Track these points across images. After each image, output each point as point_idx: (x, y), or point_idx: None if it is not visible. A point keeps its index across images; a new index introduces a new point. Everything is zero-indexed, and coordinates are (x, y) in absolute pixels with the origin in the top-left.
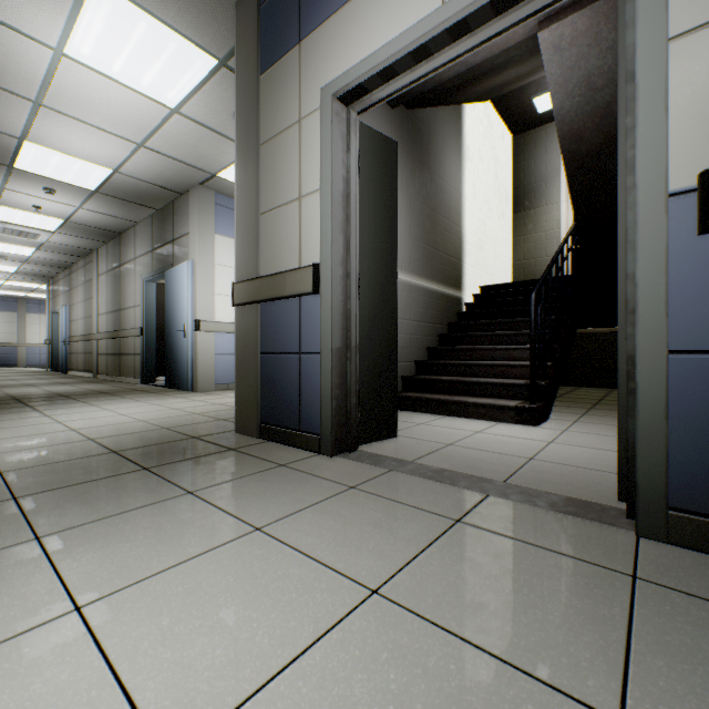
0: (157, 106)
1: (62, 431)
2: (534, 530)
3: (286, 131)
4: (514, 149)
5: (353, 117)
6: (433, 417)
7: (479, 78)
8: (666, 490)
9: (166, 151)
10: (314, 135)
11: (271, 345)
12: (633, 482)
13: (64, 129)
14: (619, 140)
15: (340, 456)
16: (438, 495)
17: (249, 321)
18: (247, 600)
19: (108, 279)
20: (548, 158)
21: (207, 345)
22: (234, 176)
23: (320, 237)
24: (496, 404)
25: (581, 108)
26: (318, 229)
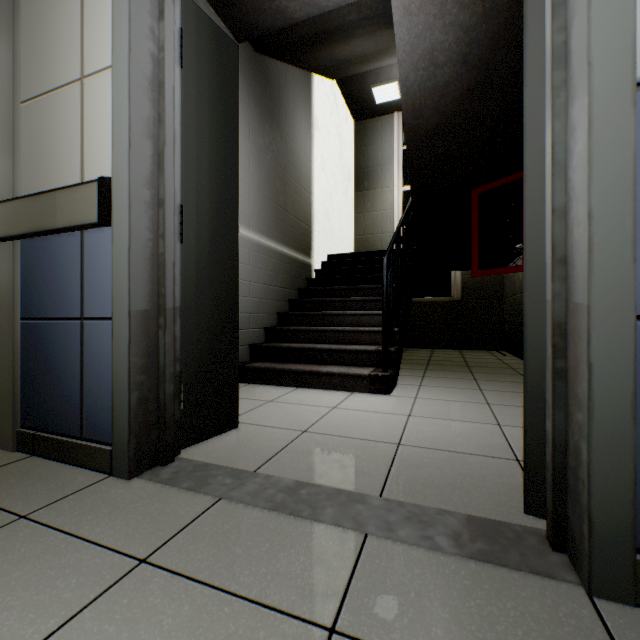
0: None
1: None
2: (458, 622)
3: None
4: (356, 133)
5: None
6: (284, 390)
7: (330, 36)
8: (634, 526)
9: None
10: None
11: (38, 305)
12: (561, 500)
13: None
14: (527, 37)
15: (144, 478)
16: (293, 552)
17: (1, 268)
18: None
19: None
20: (384, 147)
21: None
22: None
23: (112, 137)
24: (350, 373)
25: (424, 82)
26: (110, 127)
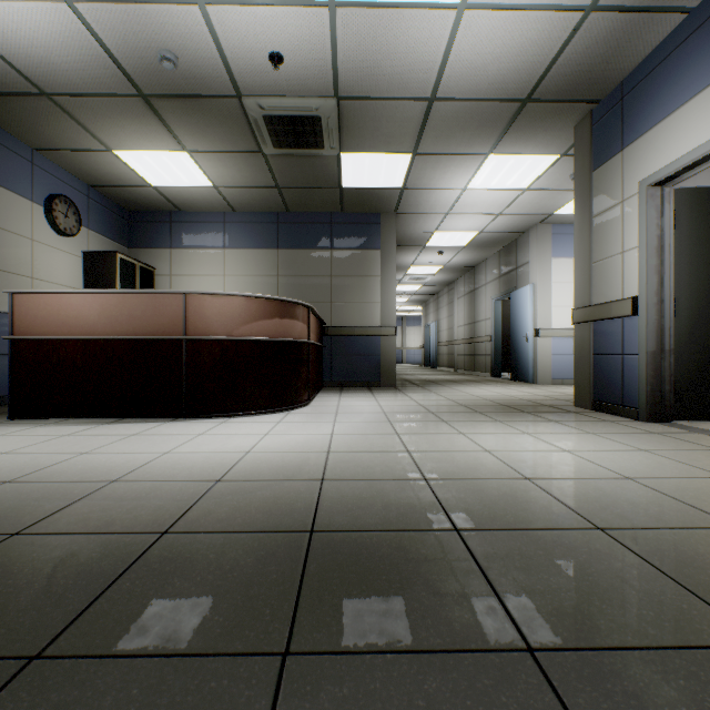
0: (513, 192)
1: (470, 396)
2: None
3: (611, 208)
4: None
5: (666, 192)
6: None
7: None
8: None
9: (515, 212)
10: (632, 211)
11: (600, 349)
12: None
13: (456, 220)
14: None
15: (653, 423)
16: None
17: (583, 334)
18: (585, 442)
19: (464, 301)
20: None
21: (544, 347)
22: (568, 210)
23: (637, 279)
24: None
25: None
26: (636, 273)
